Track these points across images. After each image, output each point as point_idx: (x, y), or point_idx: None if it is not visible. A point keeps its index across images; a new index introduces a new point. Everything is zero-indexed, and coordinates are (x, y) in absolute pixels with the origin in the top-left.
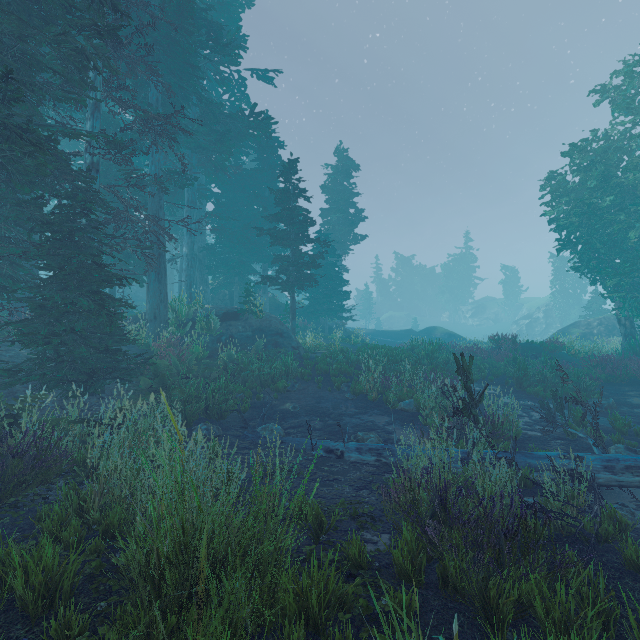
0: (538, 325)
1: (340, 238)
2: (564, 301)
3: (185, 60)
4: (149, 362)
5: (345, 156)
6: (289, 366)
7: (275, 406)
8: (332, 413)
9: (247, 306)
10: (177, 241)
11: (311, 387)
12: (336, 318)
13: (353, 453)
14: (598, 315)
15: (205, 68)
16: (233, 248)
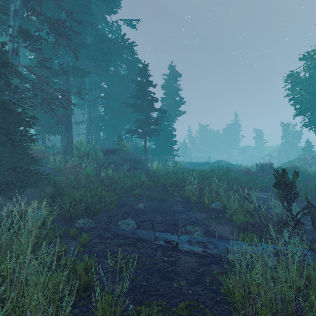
0: (274, 159)
1: (171, 113)
2: (288, 147)
3: (82, 2)
4: (50, 178)
5: (174, 69)
6: (142, 180)
7: (132, 206)
8: (168, 211)
9: (119, 146)
10: (74, 105)
11: (155, 193)
12: (169, 155)
13: (185, 244)
14: (309, 154)
15: (97, 15)
16: (113, 117)
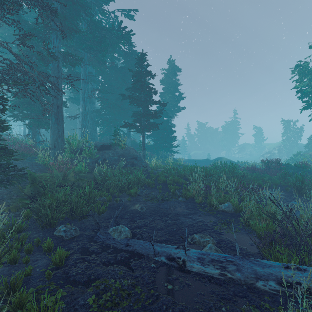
0: (275, 157)
1: (170, 108)
2: (289, 144)
3: None
4: (28, 174)
5: (173, 64)
6: (139, 178)
7: (127, 207)
8: (170, 213)
9: (115, 141)
10: (62, 92)
11: (154, 192)
12: (168, 152)
13: (195, 263)
14: None
15: (92, 3)
16: (110, 111)
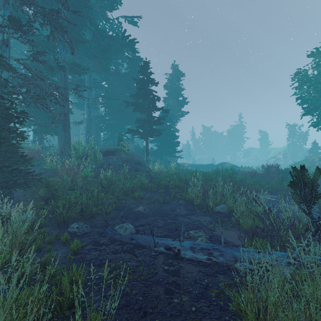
0: (280, 162)
1: (174, 113)
2: (294, 149)
3: None
4: (42, 178)
5: (177, 68)
6: (142, 182)
7: (132, 209)
8: (170, 214)
9: (120, 147)
10: (71, 102)
11: (156, 195)
12: (172, 156)
13: (188, 251)
14: (316, 155)
15: (97, 11)
16: (114, 117)
